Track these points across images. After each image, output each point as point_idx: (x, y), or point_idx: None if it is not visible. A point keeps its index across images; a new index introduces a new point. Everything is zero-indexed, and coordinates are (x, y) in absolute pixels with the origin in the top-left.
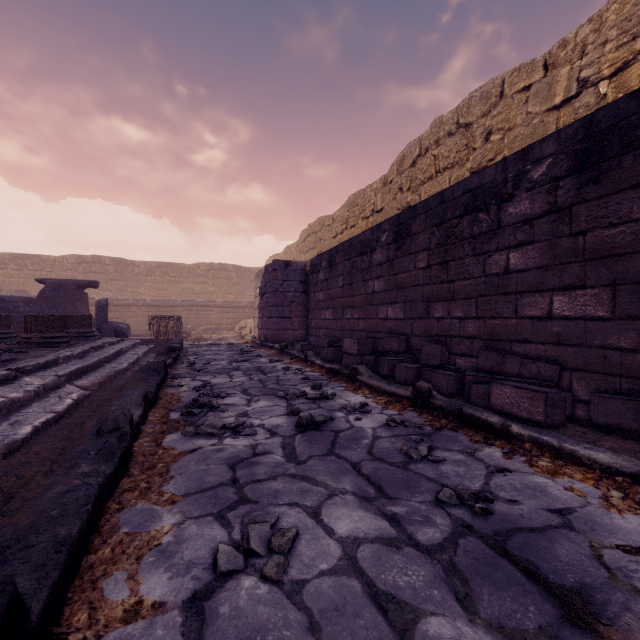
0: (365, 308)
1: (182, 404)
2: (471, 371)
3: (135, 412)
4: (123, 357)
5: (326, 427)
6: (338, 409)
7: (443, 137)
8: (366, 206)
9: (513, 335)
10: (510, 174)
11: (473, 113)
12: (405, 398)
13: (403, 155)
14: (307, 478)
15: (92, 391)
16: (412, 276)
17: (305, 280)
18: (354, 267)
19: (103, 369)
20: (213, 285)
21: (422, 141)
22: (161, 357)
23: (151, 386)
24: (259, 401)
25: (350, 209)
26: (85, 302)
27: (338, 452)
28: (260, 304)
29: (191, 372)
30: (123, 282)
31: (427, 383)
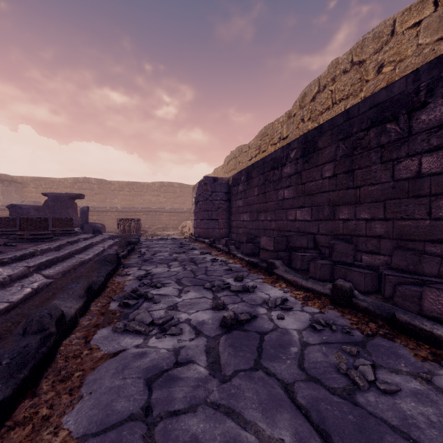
0: (276, 212)
1: (122, 294)
2: (380, 268)
3: (75, 305)
4: (91, 249)
5: (250, 326)
6: (260, 304)
7: (339, 75)
8: (274, 135)
9: (426, 235)
10: (423, 83)
11: (366, 51)
12: (324, 295)
13: (304, 93)
14: (233, 412)
15: (54, 279)
16: (318, 184)
17: (228, 191)
18: (267, 179)
19: (72, 259)
20: (164, 197)
21: (320, 80)
22: (120, 249)
23: (101, 276)
24: (189, 292)
25: (262, 138)
26: (75, 209)
27: (266, 365)
28: (195, 210)
29: (139, 262)
30: (104, 195)
31: (347, 282)
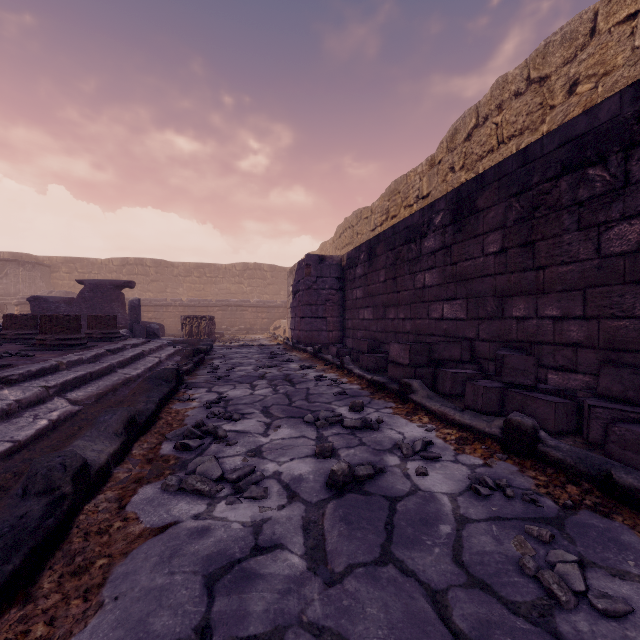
0: (413, 306)
1: (181, 430)
2: (578, 393)
3: (107, 447)
4: (142, 361)
5: (373, 487)
6: (388, 449)
7: (508, 99)
8: (409, 193)
9: None
10: None
11: (551, 62)
12: (490, 437)
13: (455, 129)
14: None
15: (84, 406)
16: (478, 264)
17: (341, 276)
18: (399, 258)
19: (112, 376)
20: (249, 285)
21: (479, 109)
22: (183, 361)
23: (151, 402)
24: (280, 428)
25: (391, 198)
26: (122, 302)
27: (399, 555)
28: (293, 303)
29: (210, 380)
30: (163, 283)
31: (529, 418)
